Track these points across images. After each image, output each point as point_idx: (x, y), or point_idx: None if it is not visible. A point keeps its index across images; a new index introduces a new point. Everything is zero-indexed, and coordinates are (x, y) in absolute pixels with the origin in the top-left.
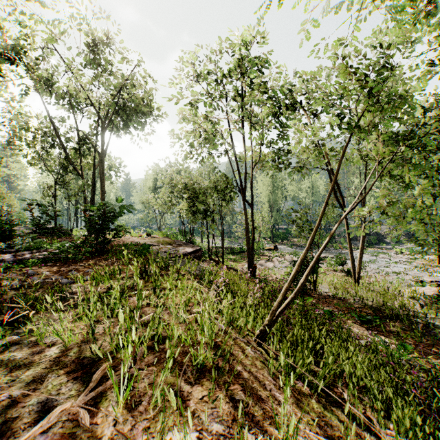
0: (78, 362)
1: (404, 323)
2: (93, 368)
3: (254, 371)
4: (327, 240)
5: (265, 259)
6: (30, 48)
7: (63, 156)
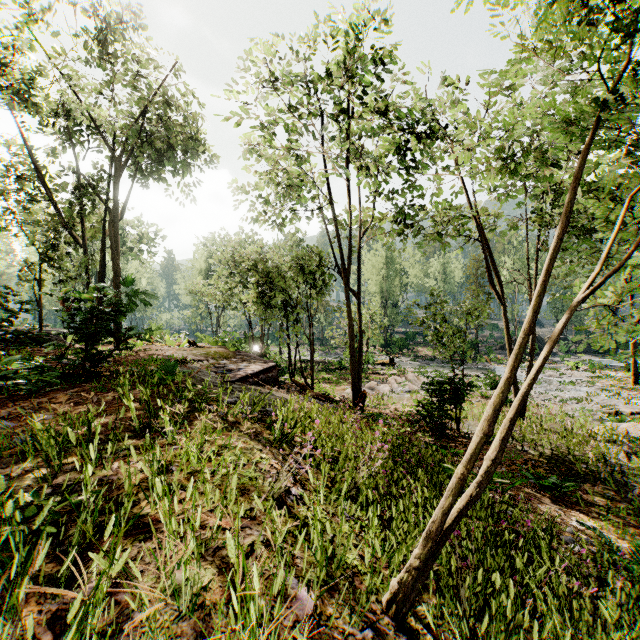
0: None
1: (608, 486)
2: None
3: None
4: (542, 358)
5: (376, 379)
6: None
7: None
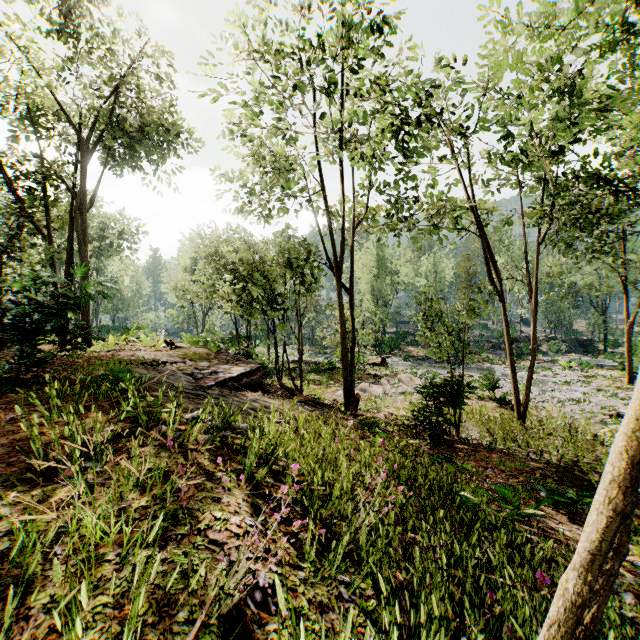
0: None
1: None
2: None
3: None
4: None
5: (368, 380)
6: None
7: None
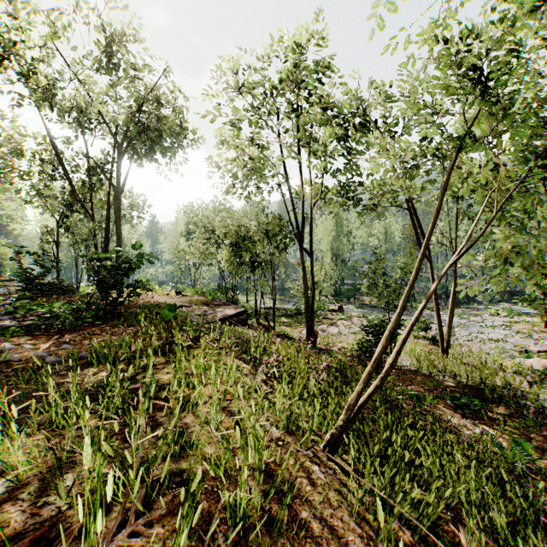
0: (32, 514)
1: (510, 407)
2: (55, 528)
3: (328, 516)
4: (426, 301)
5: (327, 323)
6: (23, 49)
7: (68, 191)
